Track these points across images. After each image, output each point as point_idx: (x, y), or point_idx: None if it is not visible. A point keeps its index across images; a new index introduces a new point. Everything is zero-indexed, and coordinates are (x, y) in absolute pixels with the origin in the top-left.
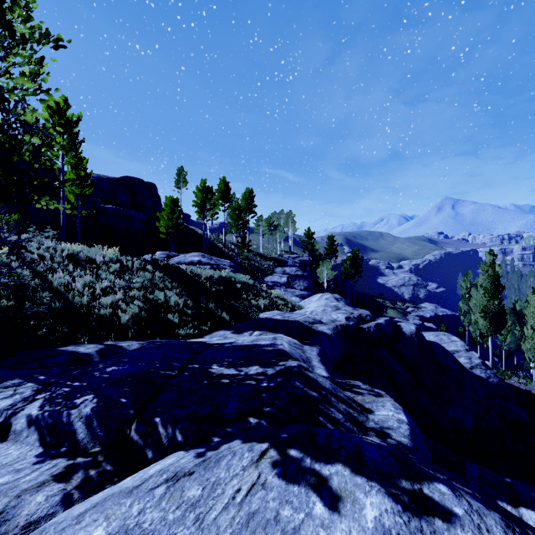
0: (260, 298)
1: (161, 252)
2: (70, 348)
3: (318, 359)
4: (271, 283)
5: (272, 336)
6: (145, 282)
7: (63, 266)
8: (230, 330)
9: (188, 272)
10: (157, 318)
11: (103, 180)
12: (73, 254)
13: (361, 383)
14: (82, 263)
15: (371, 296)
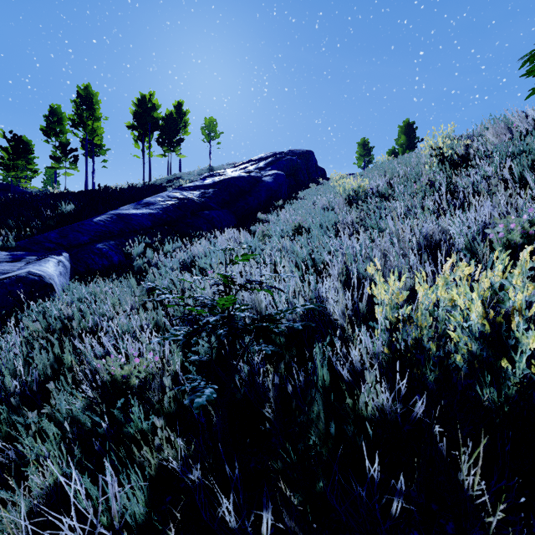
0: None
1: None
2: None
3: None
4: None
5: None
6: None
7: None
8: None
9: None
10: None
11: None
12: None
13: None
14: None
15: None
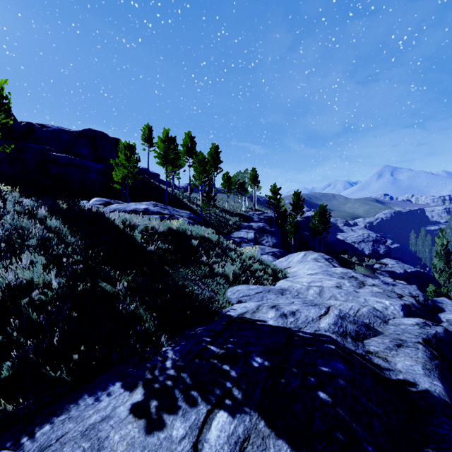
0: (227, 260)
1: (98, 199)
2: None
3: None
4: (238, 239)
5: None
6: (3, 235)
7: None
8: (134, 388)
9: (115, 222)
10: None
11: (62, 132)
12: None
13: None
14: None
15: (337, 252)
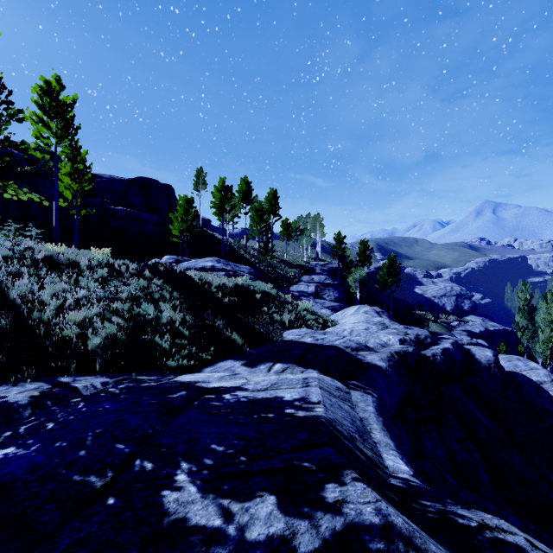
0: (284, 311)
1: (169, 257)
2: (0, 389)
3: (379, 422)
4: (297, 293)
5: (302, 376)
6: (137, 291)
7: (35, 270)
8: (240, 360)
9: (196, 280)
10: (140, 341)
11: (115, 181)
12: (52, 256)
13: (518, 532)
14: (62, 268)
15: (410, 308)
